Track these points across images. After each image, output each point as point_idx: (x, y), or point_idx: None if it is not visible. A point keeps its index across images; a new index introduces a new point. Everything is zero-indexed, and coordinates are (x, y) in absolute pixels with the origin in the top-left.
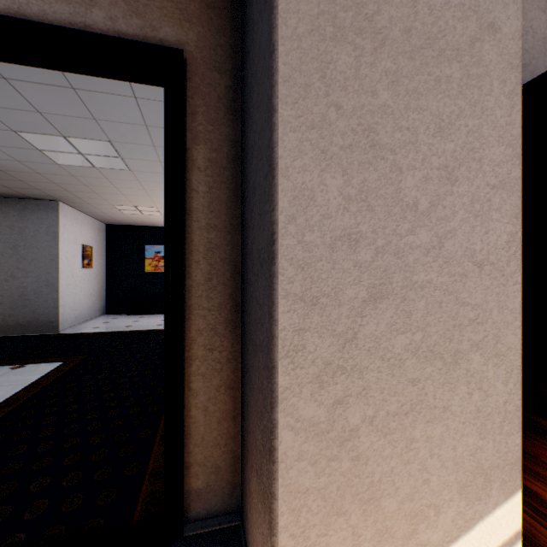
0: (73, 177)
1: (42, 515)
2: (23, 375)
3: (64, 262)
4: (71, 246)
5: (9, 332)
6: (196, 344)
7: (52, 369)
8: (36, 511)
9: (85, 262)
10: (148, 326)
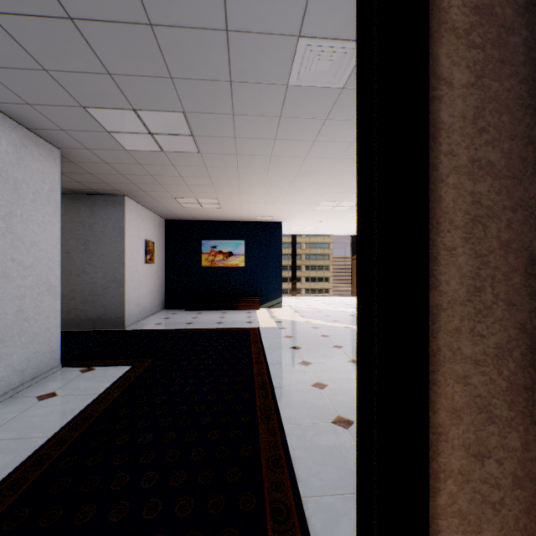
0: (140, 166)
1: None
2: (92, 381)
3: (129, 258)
4: (135, 241)
5: (81, 326)
6: (446, 442)
7: (121, 375)
8: None
9: (148, 258)
10: (208, 323)
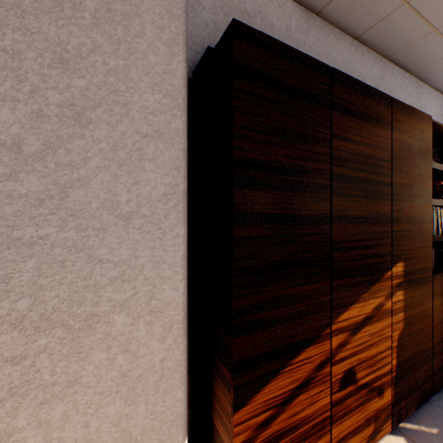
0: None
1: None
2: None
3: None
4: None
5: None
6: None
7: None
8: None
9: None
10: None
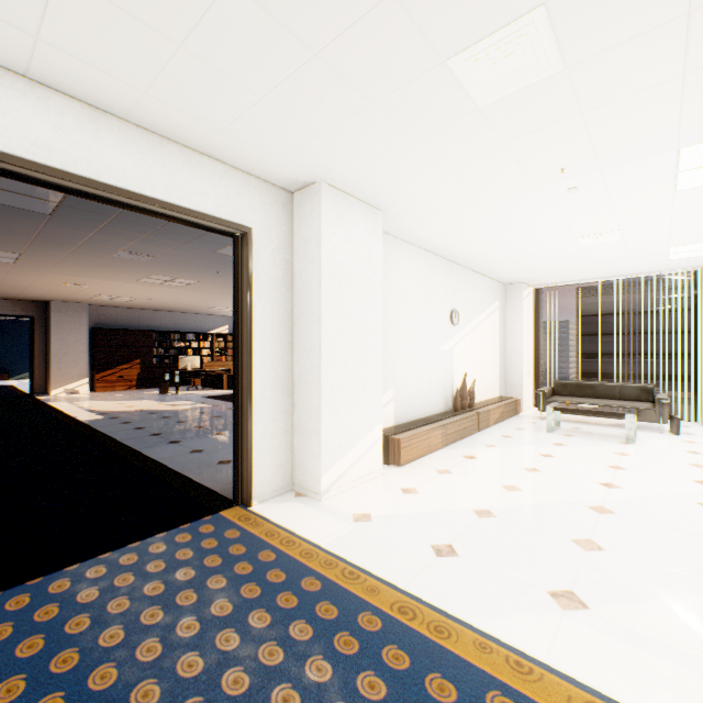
0: None
1: None
2: None
3: None
4: None
5: None
6: (37, 364)
7: None
8: None
9: None
10: None
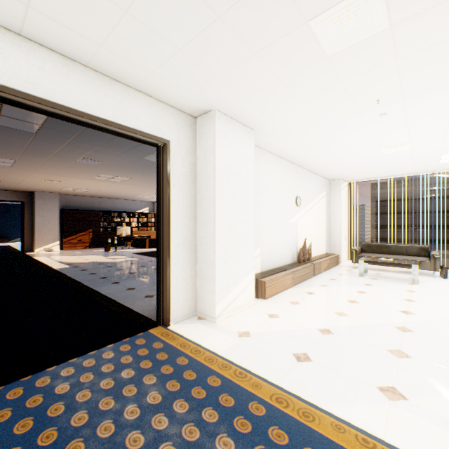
0: None
1: (2, 253)
2: None
3: None
4: None
5: None
6: (26, 232)
7: None
8: (1, 253)
9: None
10: None
